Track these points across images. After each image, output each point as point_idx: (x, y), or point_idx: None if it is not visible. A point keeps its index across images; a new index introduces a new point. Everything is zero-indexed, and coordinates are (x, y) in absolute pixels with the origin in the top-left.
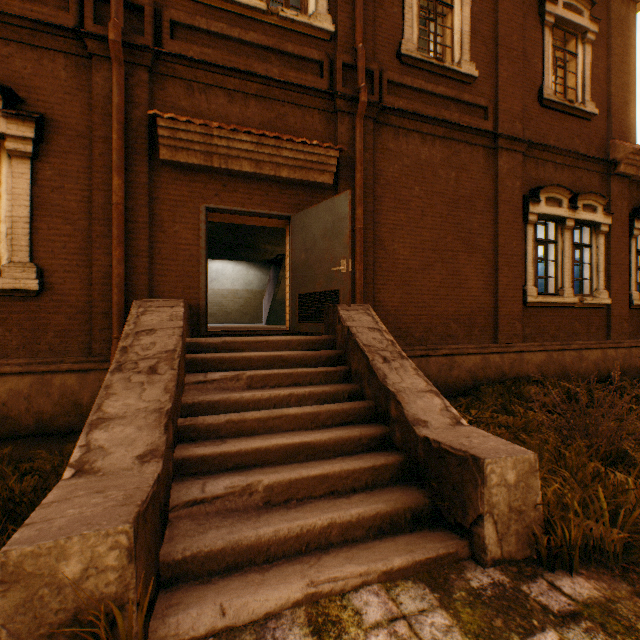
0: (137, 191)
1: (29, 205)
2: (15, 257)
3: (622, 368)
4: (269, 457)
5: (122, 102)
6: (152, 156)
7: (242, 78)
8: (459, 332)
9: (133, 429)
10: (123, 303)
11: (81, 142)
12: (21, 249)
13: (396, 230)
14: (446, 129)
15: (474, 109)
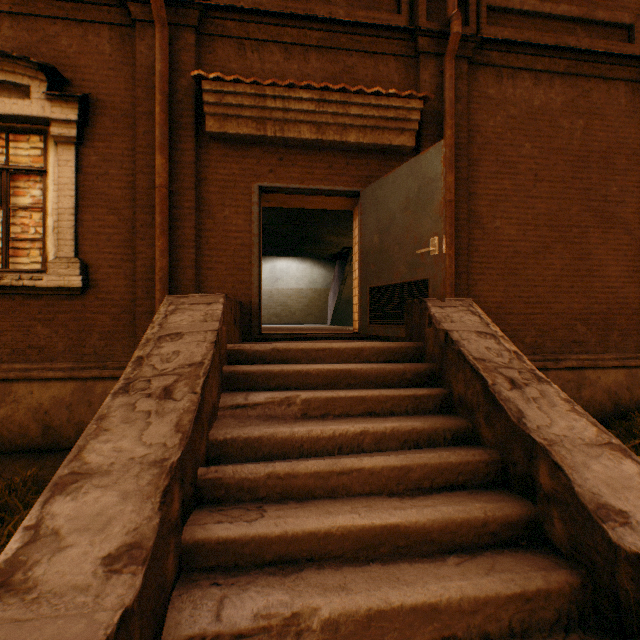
0: (183, 172)
1: (74, 195)
2: (61, 252)
3: None
4: (331, 547)
5: (165, 69)
6: (199, 131)
7: (300, 26)
8: (589, 337)
9: (114, 497)
10: None
11: (125, 122)
12: (66, 243)
13: (498, 202)
14: (570, 61)
15: (611, 30)
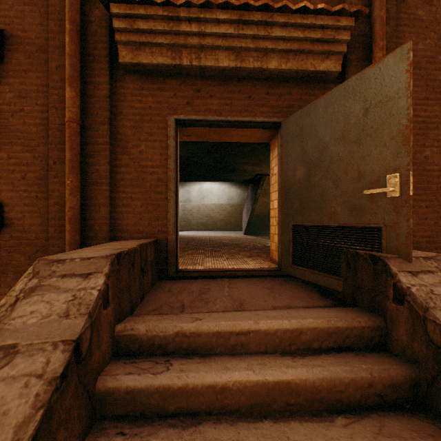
0: (96, 106)
1: None
2: None
3: None
4: None
5: None
6: (114, 64)
7: None
8: None
9: None
10: (77, 242)
11: (40, 57)
12: None
13: (428, 130)
14: None
15: None
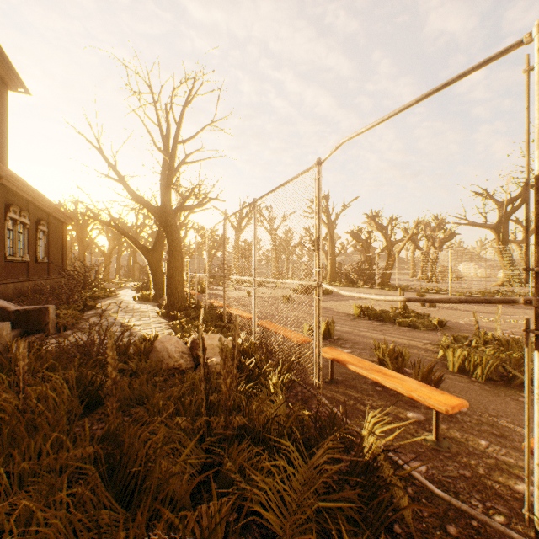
0: None
1: None
2: None
3: (5, 295)
4: None
5: None
6: None
7: None
8: None
9: None
10: None
11: None
12: None
13: None
14: None
15: None
